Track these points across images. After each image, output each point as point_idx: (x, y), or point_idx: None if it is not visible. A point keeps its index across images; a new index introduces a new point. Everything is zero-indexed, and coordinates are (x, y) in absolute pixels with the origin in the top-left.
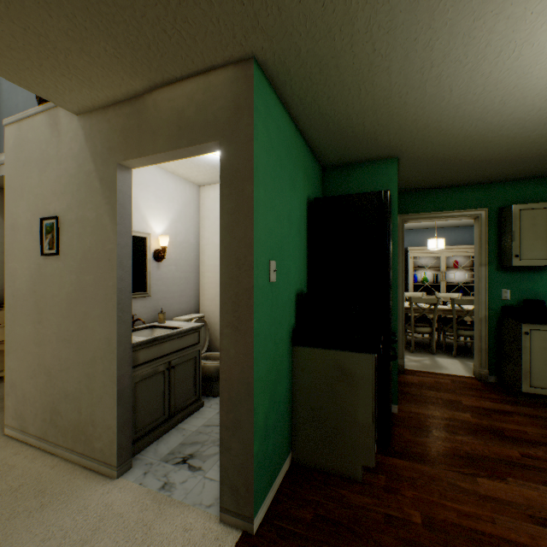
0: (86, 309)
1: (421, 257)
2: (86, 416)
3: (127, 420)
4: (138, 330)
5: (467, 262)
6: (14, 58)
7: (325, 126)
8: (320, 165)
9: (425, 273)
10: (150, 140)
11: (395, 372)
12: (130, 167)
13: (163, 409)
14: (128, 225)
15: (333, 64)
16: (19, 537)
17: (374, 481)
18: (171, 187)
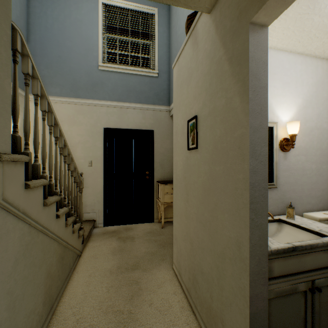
0: (216, 200)
1: None
2: (216, 307)
3: None
4: None
5: None
6: None
7: None
8: None
9: None
10: None
11: None
12: (264, 23)
13: None
14: (261, 101)
15: None
16: None
17: None
18: (298, 70)
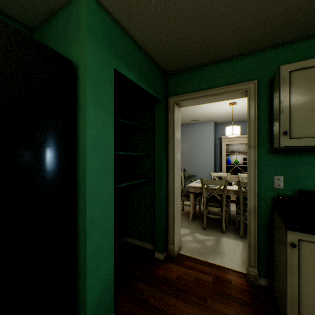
0: None
1: (234, 144)
2: None
3: None
4: None
5: None
6: None
7: None
8: (19, 23)
9: (236, 157)
10: None
11: (84, 297)
12: None
13: None
14: None
15: None
16: None
17: None
18: None
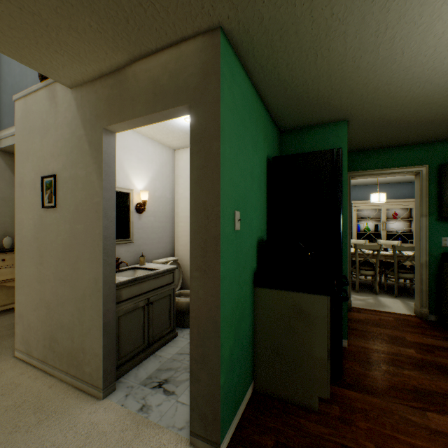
0: (78, 253)
1: (364, 210)
2: (78, 344)
3: (112, 349)
4: (123, 271)
5: (405, 214)
6: (14, 37)
7: (283, 92)
8: (278, 129)
9: (367, 224)
10: (130, 107)
11: (345, 310)
12: (114, 131)
13: (143, 339)
14: (112, 181)
15: (293, 30)
16: None
17: (329, 411)
18: (150, 151)
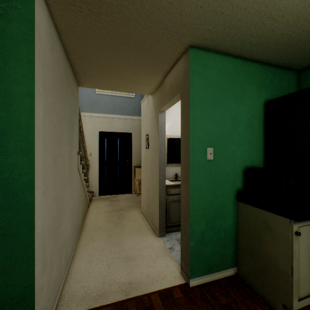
0: (153, 169)
1: None
2: (153, 209)
3: (163, 215)
4: (179, 180)
5: None
6: (128, 87)
7: (267, 49)
8: (293, 70)
9: None
10: (165, 99)
11: None
12: (163, 111)
13: None
14: (163, 135)
15: (235, 21)
16: (128, 238)
17: None
18: None
